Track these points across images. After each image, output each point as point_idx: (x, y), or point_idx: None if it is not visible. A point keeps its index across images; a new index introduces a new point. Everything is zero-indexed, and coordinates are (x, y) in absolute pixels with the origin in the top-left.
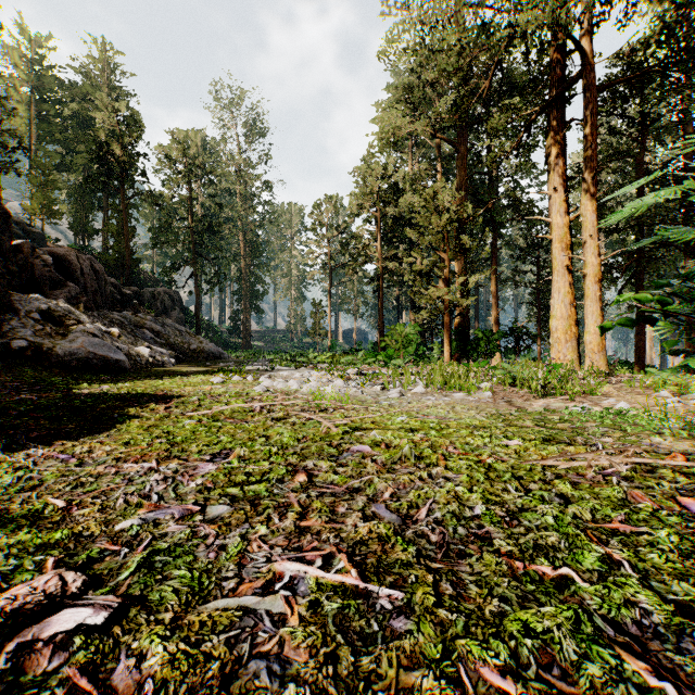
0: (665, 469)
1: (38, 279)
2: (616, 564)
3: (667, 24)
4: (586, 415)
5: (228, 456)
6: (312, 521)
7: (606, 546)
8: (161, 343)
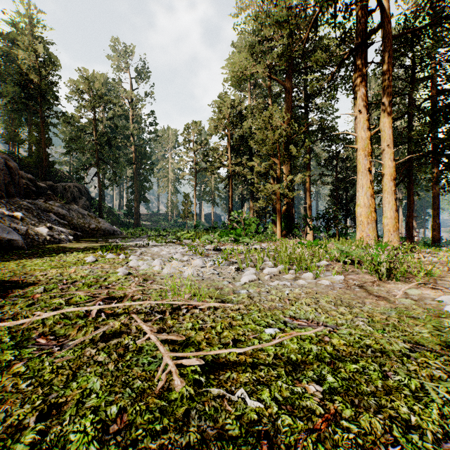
0: None
1: None
2: None
3: None
4: None
5: None
6: None
7: None
8: (64, 224)
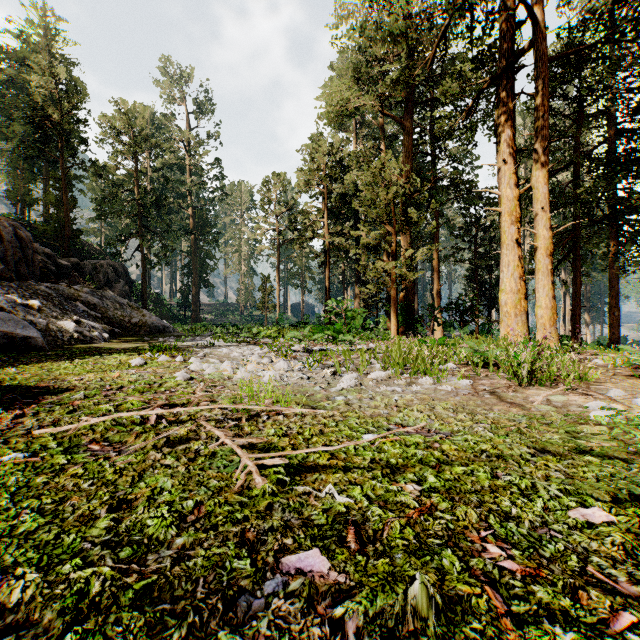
0: None
1: None
2: None
3: None
4: None
5: None
6: None
7: None
8: (95, 317)
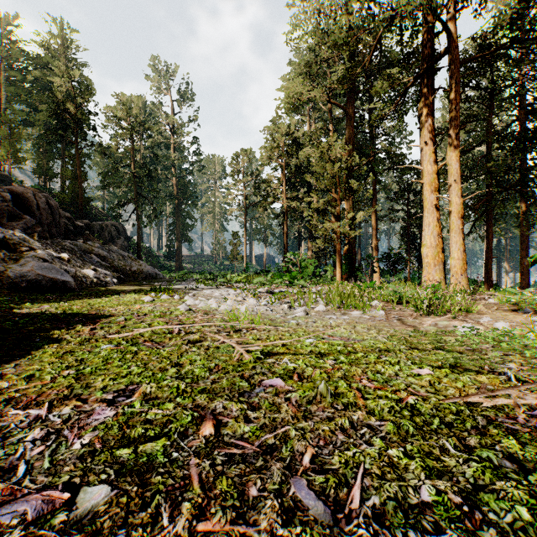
0: None
1: None
2: None
3: (517, 10)
4: (480, 337)
5: (133, 394)
6: (212, 522)
7: None
8: (106, 266)
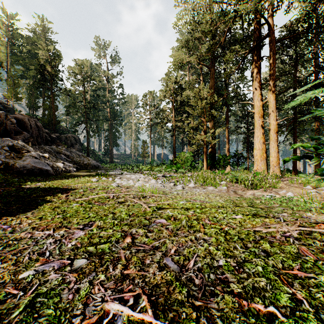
0: (316, 233)
1: (9, 130)
2: (299, 301)
3: (308, 11)
4: (273, 200)
5: (92, 226)
6: (130, 270)
7: (292, 288)
8: (69, 161)
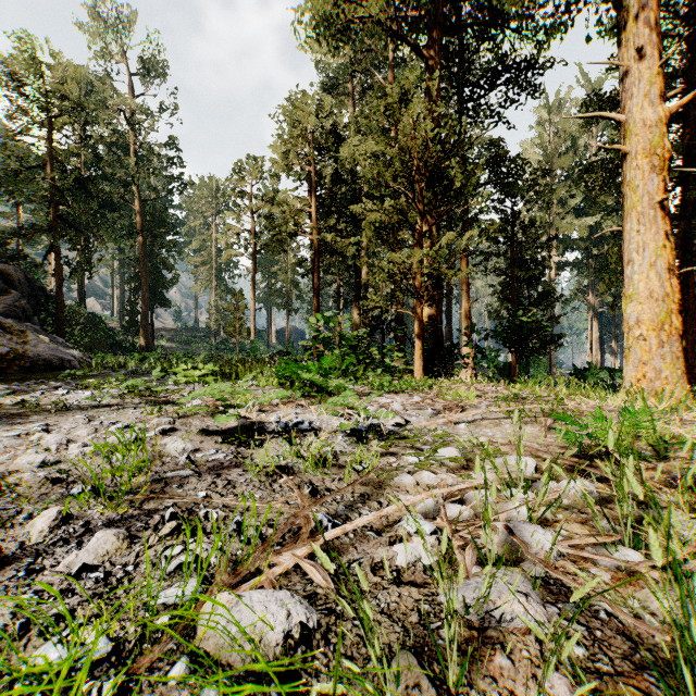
0: None
1: None
2: None
3: None
4: None
5: None
6: None
7: None
8: None
